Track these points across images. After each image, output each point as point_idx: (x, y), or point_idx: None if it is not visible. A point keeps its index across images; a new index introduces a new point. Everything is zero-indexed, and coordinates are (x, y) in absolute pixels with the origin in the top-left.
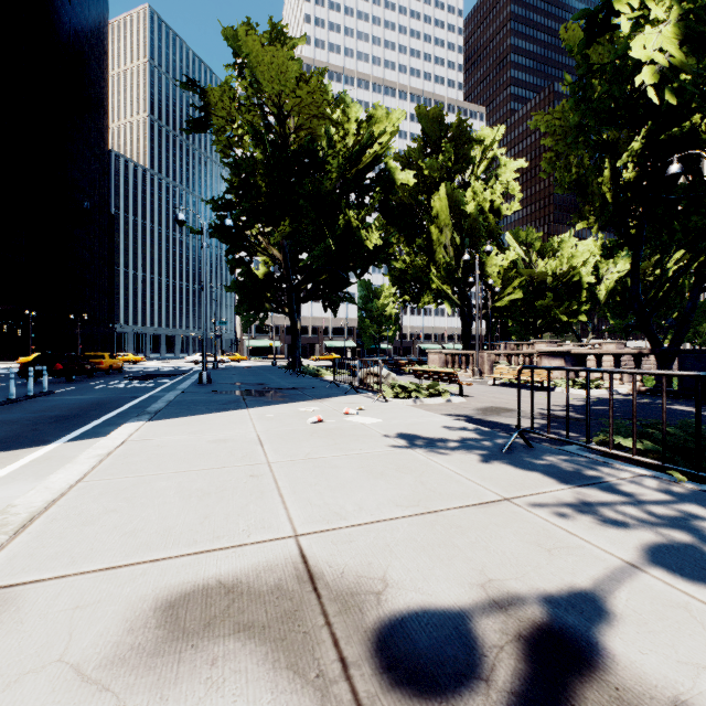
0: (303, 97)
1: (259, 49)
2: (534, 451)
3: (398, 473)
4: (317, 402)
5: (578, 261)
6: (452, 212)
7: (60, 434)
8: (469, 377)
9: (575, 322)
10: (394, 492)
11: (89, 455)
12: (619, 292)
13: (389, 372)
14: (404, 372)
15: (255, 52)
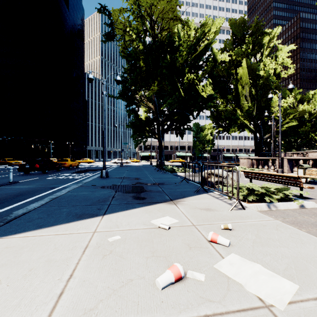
0: (164, 8)
1: None
2: None
3: None
4: (172, 205)
5: None
6: (251, 76)
7: None
8: None
9: None
10: None
11: None
12: None
13: (228, 173)
14: (224, 170)
15: None
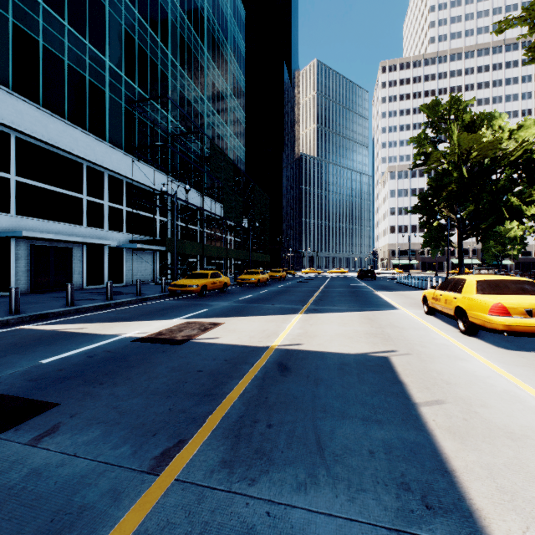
0: (485, 145)
1: (467, 136)
2: None
3: None
4: None
5: None
6: None
7: None
8: None
9: None
10: None
11: None
12: None
13: None
14: None
15: (464, 137)
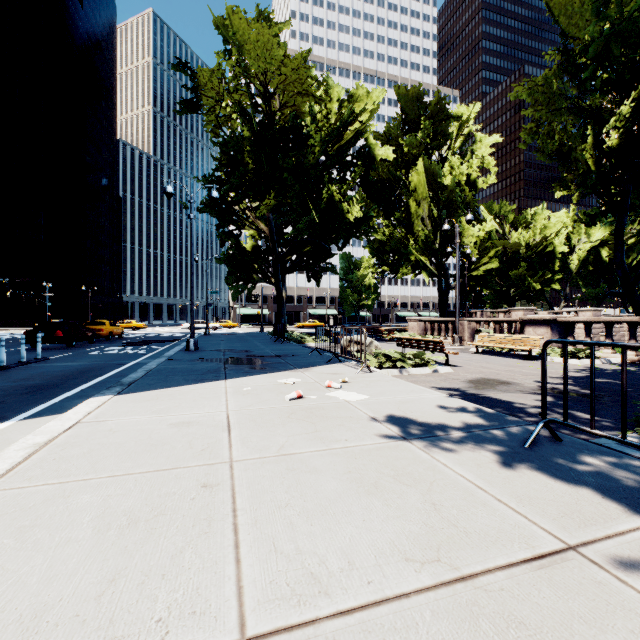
0: (287, 75)
1: (245, 28)
2: (566, 447)
3: (398, 485)
4: (298, 372)
5: (551, 232)
6: (430, 185)
7: (23, 408)
8: (449, 344)
9: (547, 291)
10: (397, 526)
11: (23, 444)
12: (591, 262)
13: (372, 340)
14: (384, 338)
15: (241, 31)
